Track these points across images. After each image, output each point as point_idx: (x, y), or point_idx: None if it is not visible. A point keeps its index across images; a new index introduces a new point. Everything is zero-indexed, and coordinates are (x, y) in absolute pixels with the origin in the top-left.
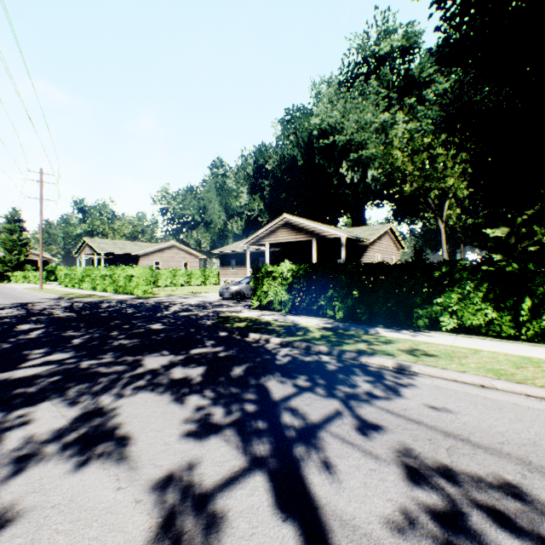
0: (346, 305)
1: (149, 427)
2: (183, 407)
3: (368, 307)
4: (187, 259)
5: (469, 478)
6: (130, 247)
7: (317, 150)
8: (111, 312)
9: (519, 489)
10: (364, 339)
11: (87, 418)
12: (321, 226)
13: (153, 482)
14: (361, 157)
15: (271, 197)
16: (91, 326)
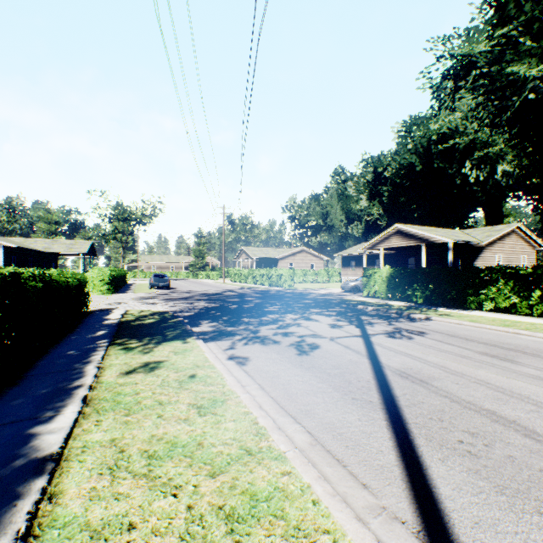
0: (424, 294)
1: (321, 319)
2: (330, 318)
3: (439, 296)
4: (313, 261)
5: (411, 330)
6: (271, 252)
7: (436, 153)
8: (280, 295)
9: (423, 332)
10: (421, 310)
11: (303, 317)
12: (428, 233)
13: (327, 324)
14: (488, 154)
15: (389, 201)
16: (277, 300)
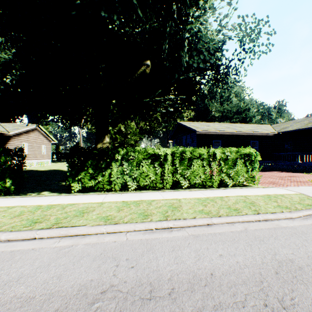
0: None
1: None
2: None
3: None
4: None
5: None
6: None
7: None
8: None
9: None
10: None
11: None
12: None
13: None
14: None
15: None
16: None
